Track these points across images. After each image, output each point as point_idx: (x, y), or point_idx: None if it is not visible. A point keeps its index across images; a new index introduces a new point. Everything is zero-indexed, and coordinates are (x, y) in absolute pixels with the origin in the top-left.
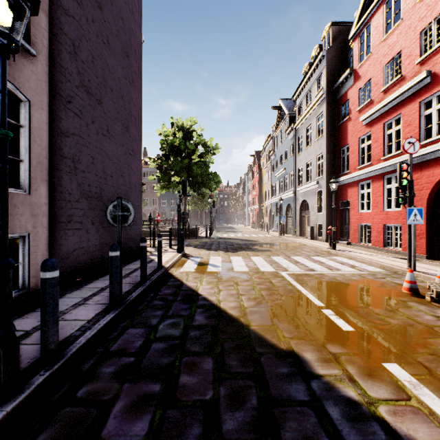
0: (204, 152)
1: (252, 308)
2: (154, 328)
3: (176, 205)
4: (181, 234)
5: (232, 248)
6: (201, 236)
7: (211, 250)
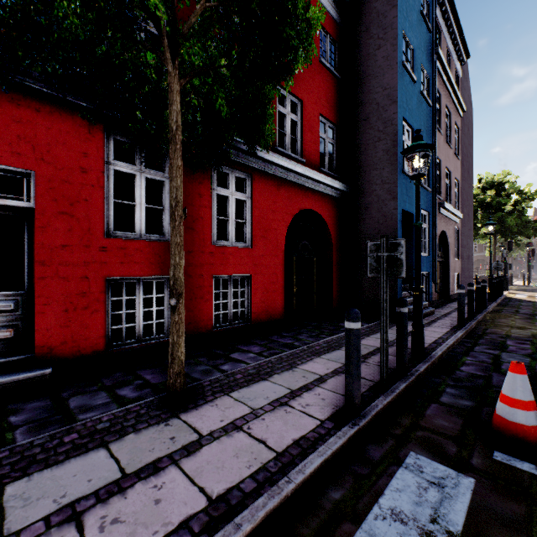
0: (519, 200)
1: None
2: (519, 303)
3: None
4: (505, 278)
5: None
6: (515, 285)
7: (534, 292)
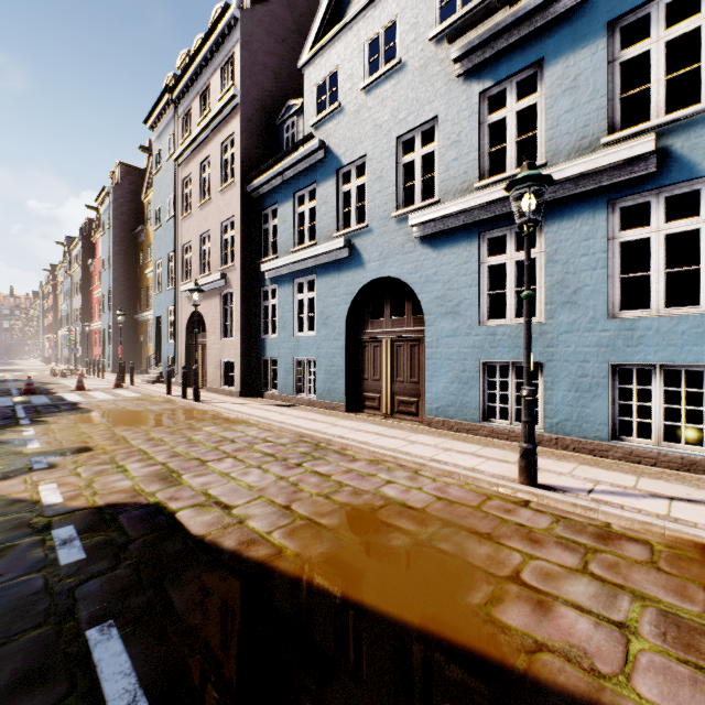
0: None
1: None
2: None
3: None
4: None
5: None
6: None
7: None
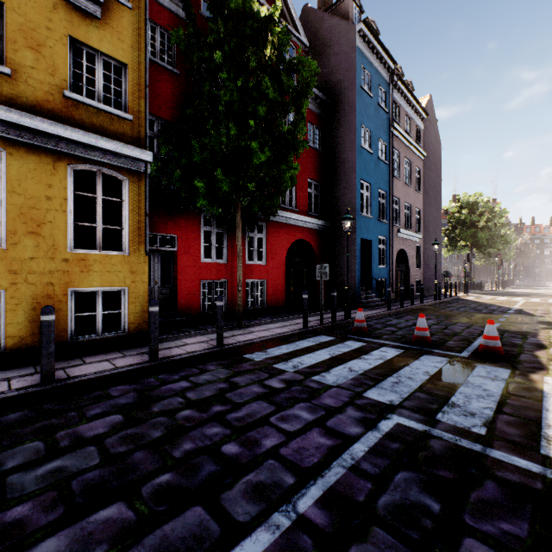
0: (490, 218)
1: (491, 302)
2: (458, 301)
3: (460, 259)
4: (466, 284)
5: (508, 295)
6: (486, 290)
7: (488, 295)
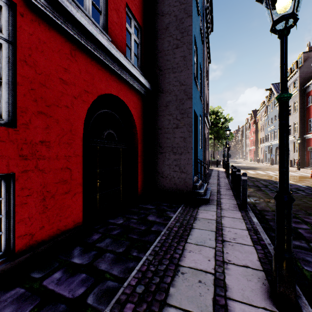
0: (224, 122)
1: (260, 177)
2: None
3: None
4: (224, 162)
5: (245, 169)
6: None
7: None
